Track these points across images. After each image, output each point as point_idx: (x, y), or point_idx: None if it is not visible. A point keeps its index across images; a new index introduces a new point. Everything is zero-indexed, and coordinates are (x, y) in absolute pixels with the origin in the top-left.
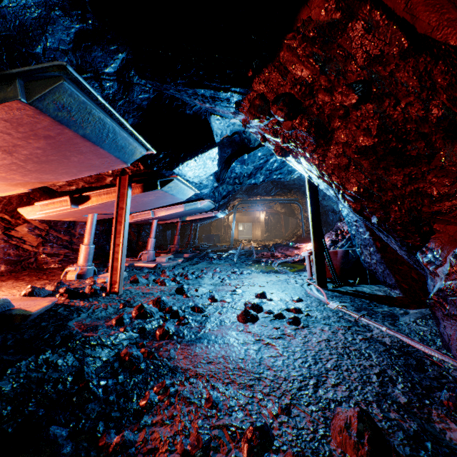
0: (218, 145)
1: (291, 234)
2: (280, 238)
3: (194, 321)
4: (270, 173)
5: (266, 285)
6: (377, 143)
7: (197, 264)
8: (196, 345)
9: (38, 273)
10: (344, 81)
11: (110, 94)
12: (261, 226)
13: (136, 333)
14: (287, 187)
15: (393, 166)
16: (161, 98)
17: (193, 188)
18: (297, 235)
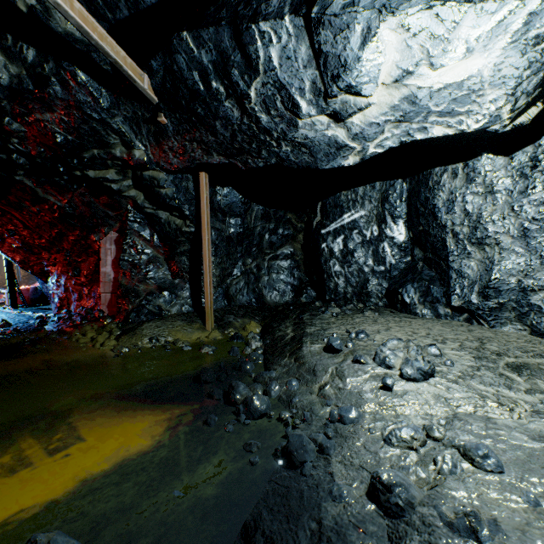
0: None
1: (5, 280)
2: None
3: None
4: None
5: None
6: (24, 247)
7: None
8: None
9: None
10: (7, 227)
11: None
12: None
13: None
14: None
15: (32, 254)
16: None
17: None
18: None
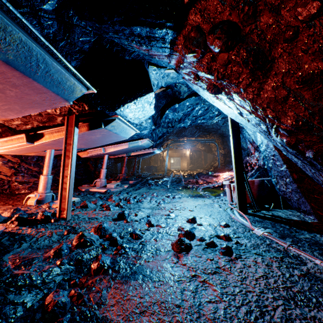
0: (155, 97)
1: (209, 166)
2: (201, 169)
3: (131, 250)
4: (195, 118)
5: (195, 210)
6: None
7: (139, 189)
8: (130, 284)
9: (8, 198)
10: None
11: (50, 34)
12: (187, 160)
13: (72, 266)
14: (207, 130)
15: None
16: (101, 43)
17: (134, 128)
18: (214, 167)
